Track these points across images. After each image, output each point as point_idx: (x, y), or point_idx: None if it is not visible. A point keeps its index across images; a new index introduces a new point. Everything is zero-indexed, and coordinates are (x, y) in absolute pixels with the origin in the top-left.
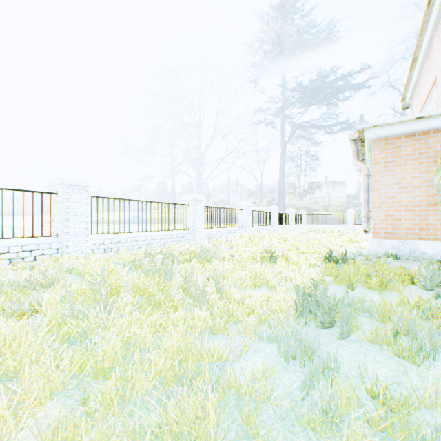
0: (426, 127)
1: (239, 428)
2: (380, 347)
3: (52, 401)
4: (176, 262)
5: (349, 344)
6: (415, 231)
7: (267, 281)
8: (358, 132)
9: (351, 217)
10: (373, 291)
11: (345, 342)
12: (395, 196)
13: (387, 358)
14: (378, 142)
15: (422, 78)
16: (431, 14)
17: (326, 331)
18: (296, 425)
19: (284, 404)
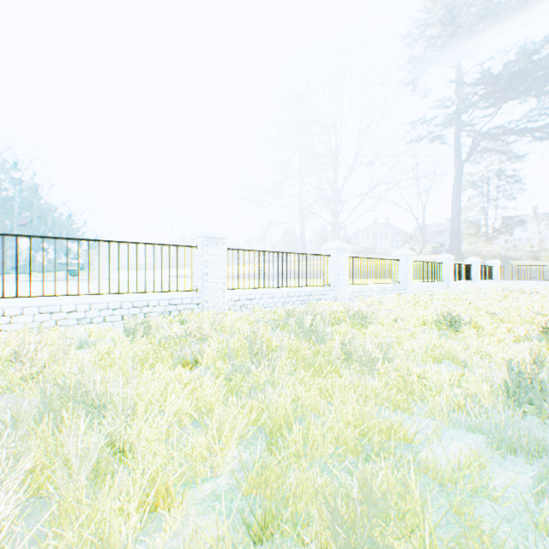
0: None
1: (448, 515)
2: None
3: (240, 446)
4: (326, 324)
5: None
6: None
7: (450, 355)
8: None
9: None
10: None
11: None
12: None
13: None
14: None
15: None
16: None
17: None
18: (530, 532)
19: (506, 504)
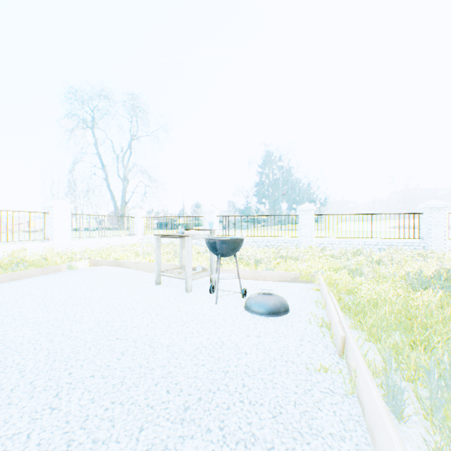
0: None
1: None
2: None
3: None
4: None
5: None
6: None
7: None
8: None
9: None
10: None
11: None
12: None
13: None
14: None
15: None
16: None
17: None
18: None
19: None
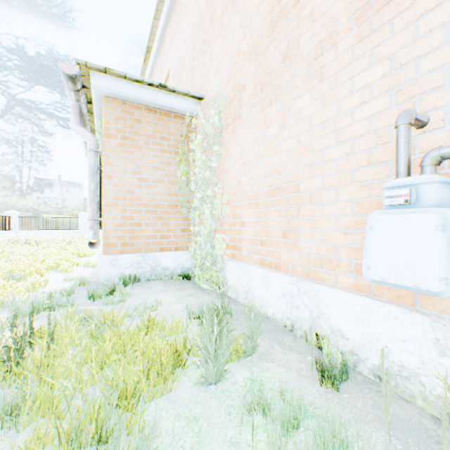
0: (169, 105)
1: None
2: None
3: None
4: None
5: None
6: (158, 239)
7: None
8: (81, 70)
9: (86, 221)
10: None
11: None
12: (136, 190)
13: None
14: (113, 103)
15: (155, 76)
16: None
17: None
18: None
19: None
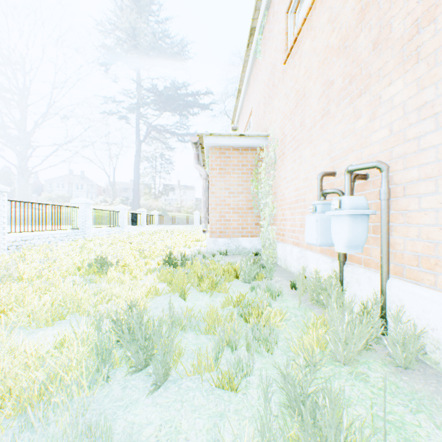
0: (246, 144)
1: None
2: (201, 379)
3: None
4: None
5: (166, 390)
6: (240, 230)
7: (80, 306)
8: (199, 137)
9: (198, 218)
10: (205, 293)
11: (162, 387)
12: (227, 199)
13: (207, 396)
14: (214, 150)
15: (244, 108)
16: (249, 57)
17: (140, 376)
18: None
19: None
